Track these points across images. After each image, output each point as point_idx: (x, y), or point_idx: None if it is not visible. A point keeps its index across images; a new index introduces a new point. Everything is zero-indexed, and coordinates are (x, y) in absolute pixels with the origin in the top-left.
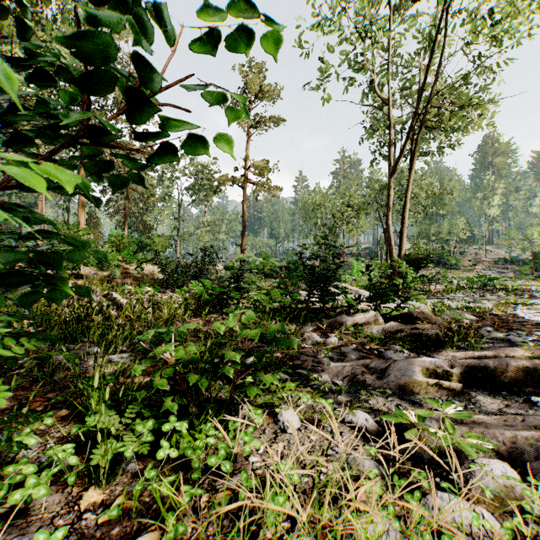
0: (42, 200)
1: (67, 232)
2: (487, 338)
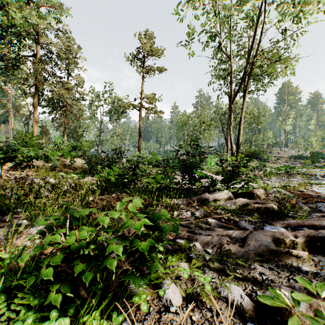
0: (12, 118)
1: (24, 138)
2: (303, 209)
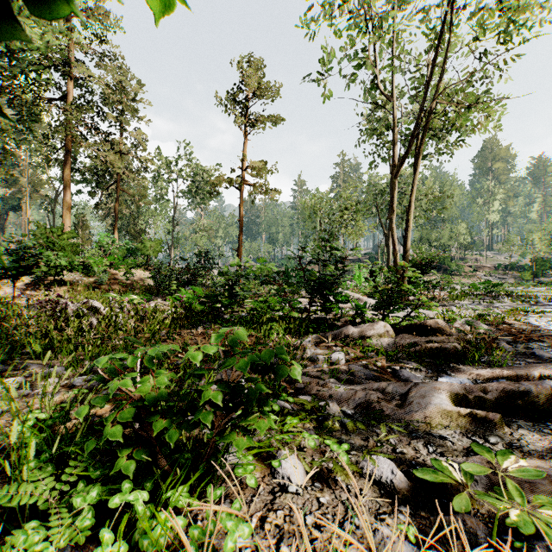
0: (27, 202)
1: (49, 235)
2: (507, 351)
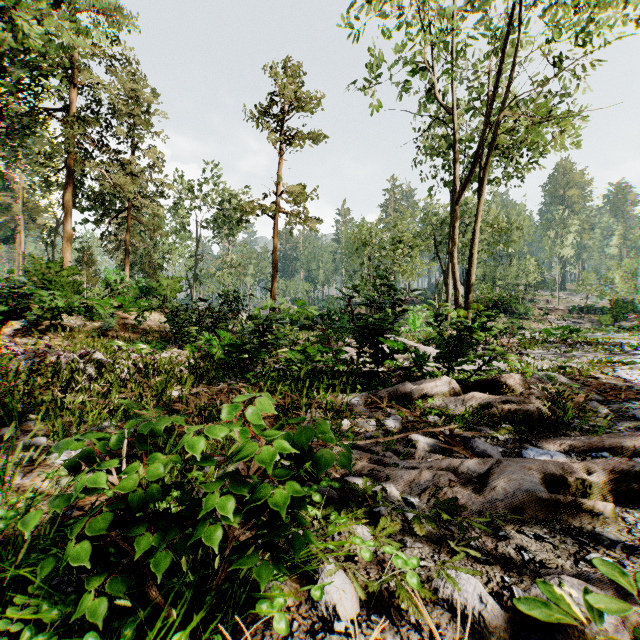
0: (21, 232)
1: (46, 271)
2: (600, 413)
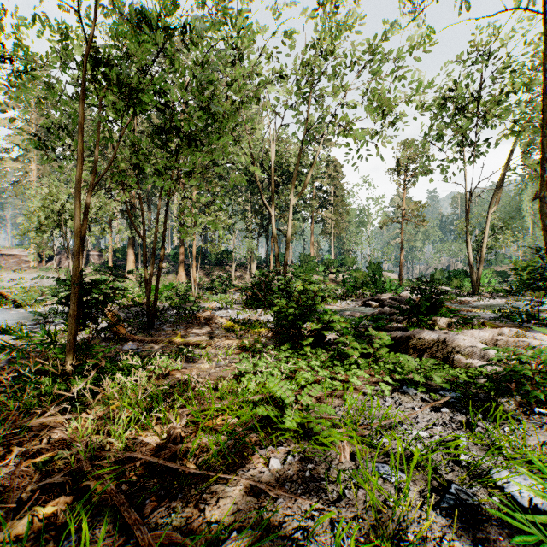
0: None
1: (306, 259)
2: None
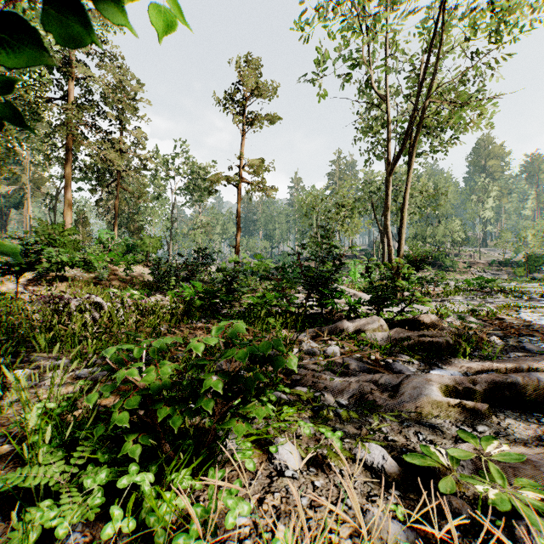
0: (28, 199)
1: (51, 232)
2: (498, 345)
